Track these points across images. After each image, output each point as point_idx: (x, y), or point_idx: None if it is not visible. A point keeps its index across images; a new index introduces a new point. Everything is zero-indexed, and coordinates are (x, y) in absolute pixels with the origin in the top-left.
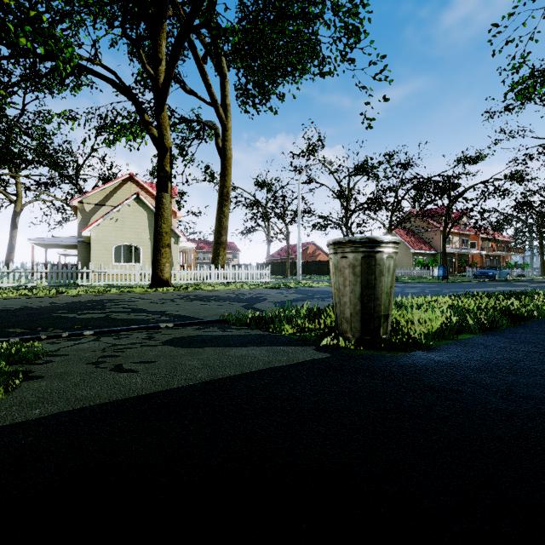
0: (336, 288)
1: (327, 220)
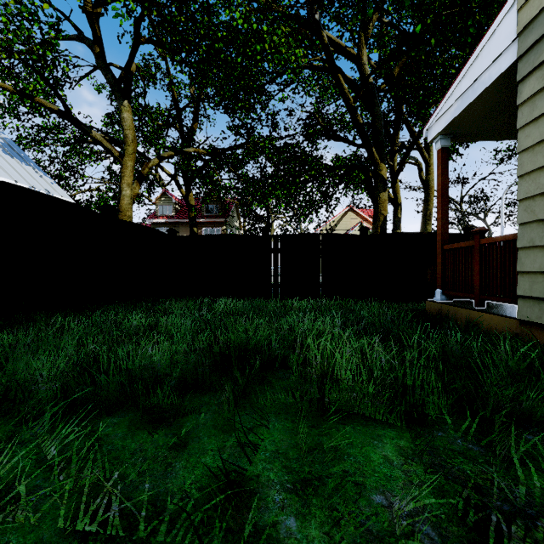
0: None
1: None
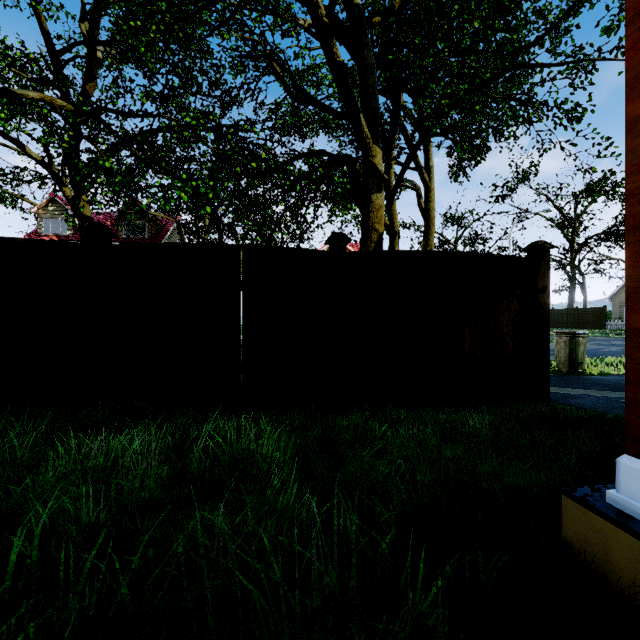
0: (557, 350)
1: None
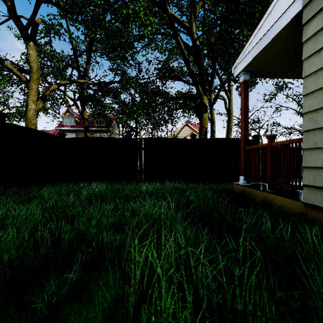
0: None
1: (290, 129)
